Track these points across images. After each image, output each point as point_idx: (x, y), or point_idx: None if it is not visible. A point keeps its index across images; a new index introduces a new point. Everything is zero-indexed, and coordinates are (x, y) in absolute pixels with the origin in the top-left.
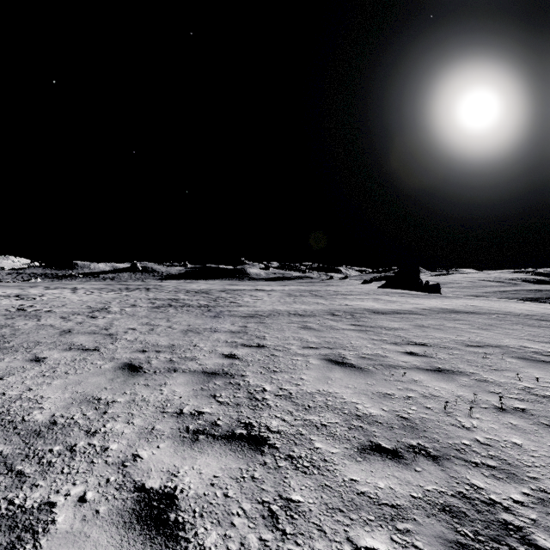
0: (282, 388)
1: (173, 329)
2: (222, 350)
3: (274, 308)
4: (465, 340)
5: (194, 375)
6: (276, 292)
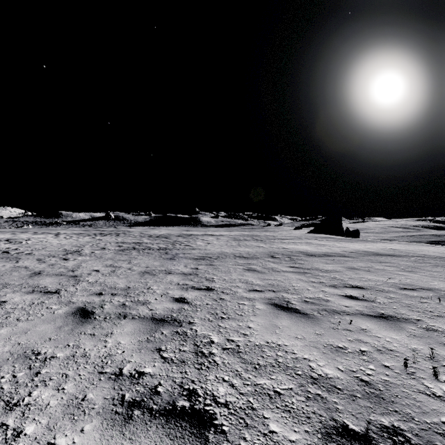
0: (229, 340)
1: (132, 271)
2: (173, 293)
3: (222, 251)
4: (397, 283)
5: (143, 322)
6: (223, 237)
